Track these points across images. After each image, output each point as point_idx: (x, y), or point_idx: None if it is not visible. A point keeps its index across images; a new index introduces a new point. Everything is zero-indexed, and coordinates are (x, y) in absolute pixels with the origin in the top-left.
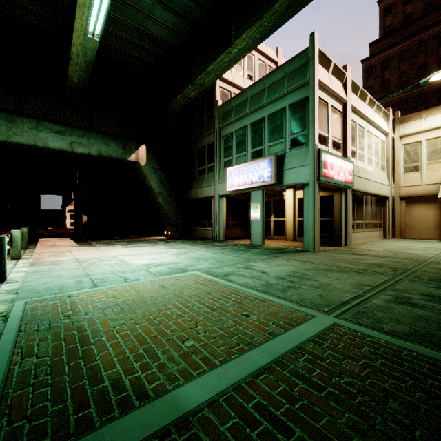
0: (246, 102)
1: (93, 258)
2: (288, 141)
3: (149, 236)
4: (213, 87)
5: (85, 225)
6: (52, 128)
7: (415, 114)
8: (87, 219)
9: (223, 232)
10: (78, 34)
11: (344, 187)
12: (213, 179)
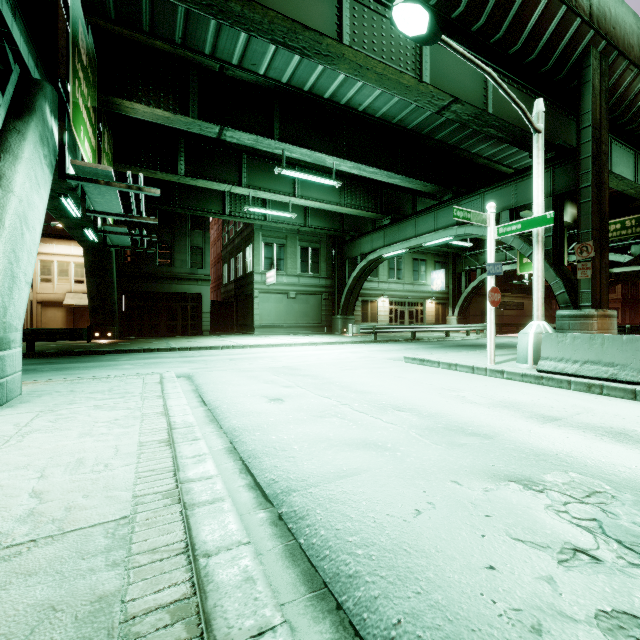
0: None
1: None
2: None
3: None
4: None
5: None
6: None
7: (50, 240)
8: None
9: None
10: None
11: None
12: None
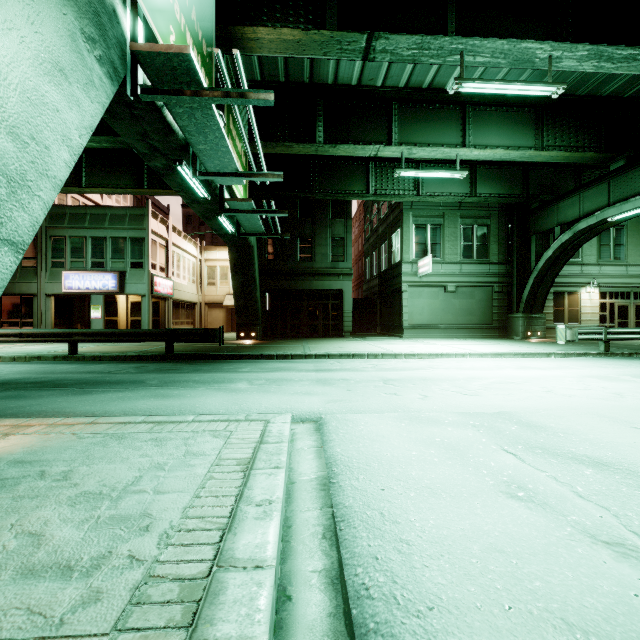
0: (85, 216)
1: None
2: (129, 263)
3: None
4: None
5: None
6: None
7: (214, 247)
8: None
9: None
10: None
11: (168, 297)
12: (36, 276)
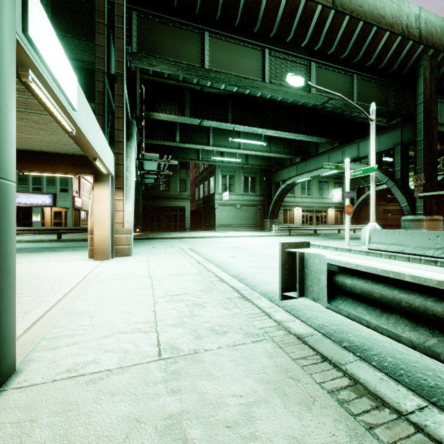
0: None
1: None
2: (59, 188)
3: None
4: None
5: None
6: None
7: None
8: None
9: None
10: None
11: (80, 209)
12: None
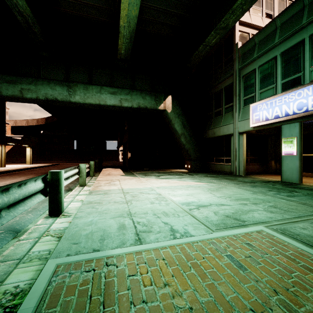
0: (274, 32)
1: (135, 189)
2: None
3: (172, 169)
4: (231, 33)
5: (129, 160)
6: (109, 90)
7: None
8: (130, 155)
9: (243, 167)
10: (124, 6)
11: None
12: (232, 118)
